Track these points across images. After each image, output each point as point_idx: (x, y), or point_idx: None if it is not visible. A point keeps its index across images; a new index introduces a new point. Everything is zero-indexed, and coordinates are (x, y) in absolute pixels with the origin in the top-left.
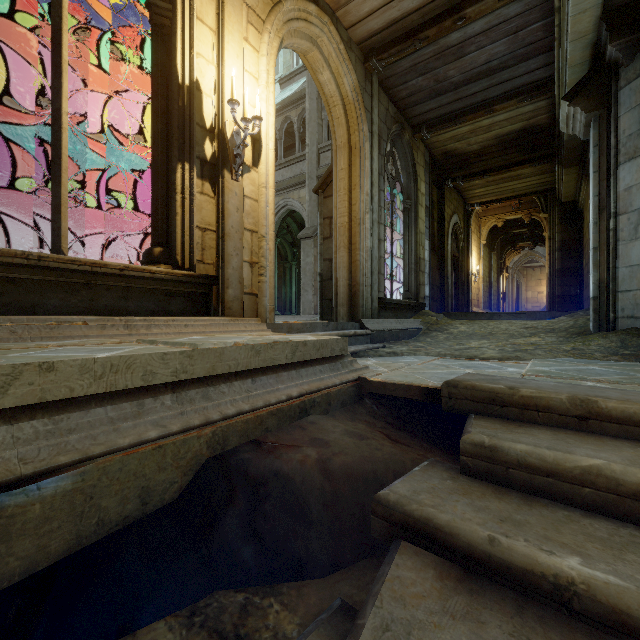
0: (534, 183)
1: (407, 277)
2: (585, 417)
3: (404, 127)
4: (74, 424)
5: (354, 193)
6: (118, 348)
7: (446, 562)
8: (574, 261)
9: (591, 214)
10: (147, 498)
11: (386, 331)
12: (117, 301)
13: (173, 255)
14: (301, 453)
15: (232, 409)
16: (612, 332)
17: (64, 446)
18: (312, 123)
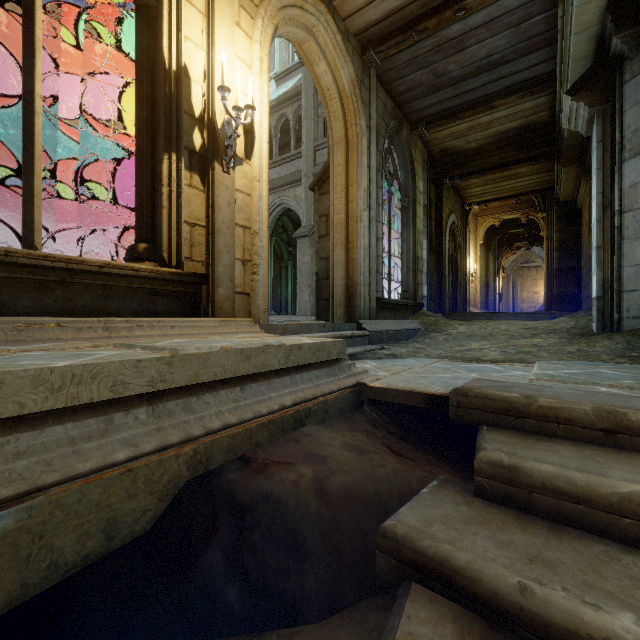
0: (532, 182)
1: (405, 277)
2: (613, 431)
3: (402, 123)
4: (24, 446)
5: (351, 189)
6: (88, 354)
7: (467, 612)
8: (572, 261)
9: (594, 212)
10: (113, 531)
11: (384, 332)
12: (96, 301)
13: (159, 252)
14: (295, 472)
15: (217, 422)
16: (617, 333)
17: (8, 475)
18: (308, 120)
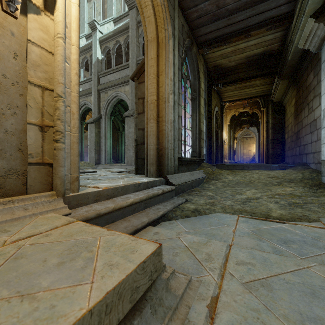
0: (260, 90)
1: (193, 142)
2: None
3: (193, 43)
4: None
5: (161, 78)
6: None
7: None
8: (280, 135)
9: None
10: None
11: (185, 183)
12: None
13: None
14: None
15: None
16: None
17: None
18: (133, 44)
